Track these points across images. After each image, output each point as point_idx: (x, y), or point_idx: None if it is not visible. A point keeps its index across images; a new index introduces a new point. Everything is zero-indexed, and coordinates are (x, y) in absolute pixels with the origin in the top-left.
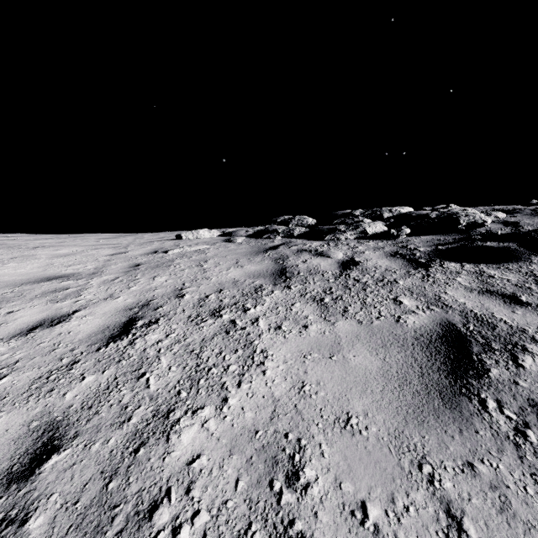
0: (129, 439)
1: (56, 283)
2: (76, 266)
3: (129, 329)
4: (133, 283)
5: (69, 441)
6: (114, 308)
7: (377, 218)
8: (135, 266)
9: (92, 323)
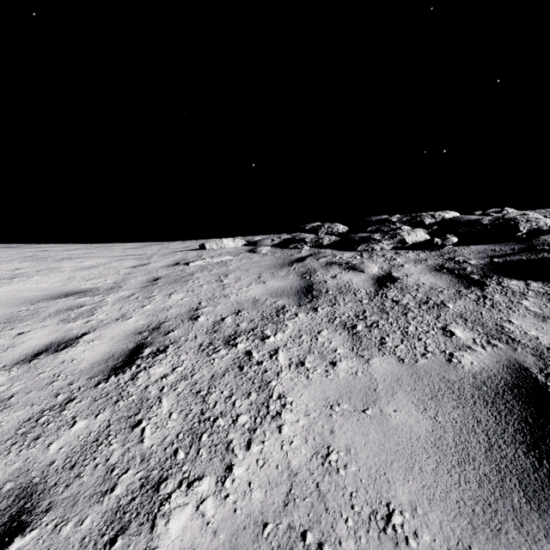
0: (107, 520)
1: (72, 300)
2: (96, 280)
3: (134, 359)
4: (148, 301)
5: (39, 517)
6: (124, 331)
7: (417, 224)
8: (154, 280)
9: (98, 349)
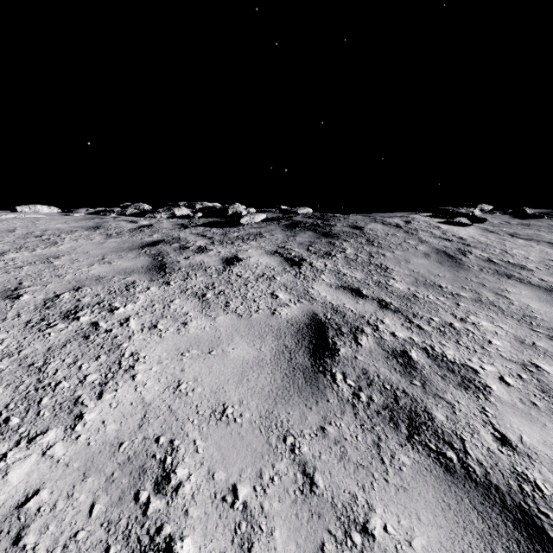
0: None
1: None
2: None
3: None
4: None
5: None
6: None
7: (192, 208)
8: None
9: None
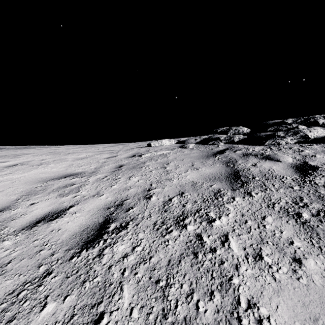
0: None
1: (68, 180)
2: (85, 167)
3: (102, 234)
4: (115, 182)
5: None
6: (97, 205)
7: (311, 124)
8: (119, 166)
9: (77, 221)
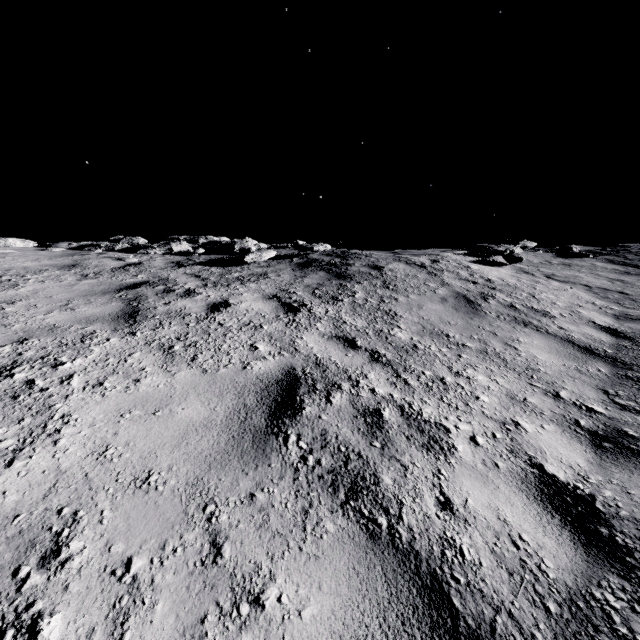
0: None
1: None
2: None
3: None
4: None
5: None
6: None
7: (195, 242)
8: None
9: None
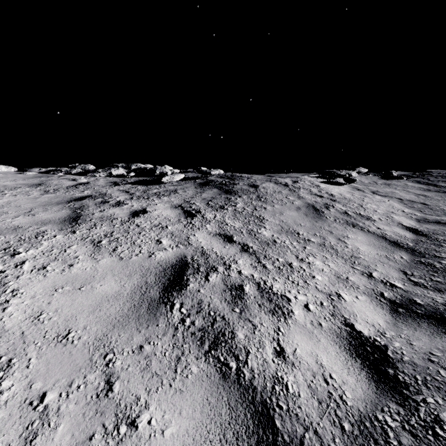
0: None
1: None
2: None
3: None
4: None
5: None
6: None
7: (128, 168)
8: None
9: None
